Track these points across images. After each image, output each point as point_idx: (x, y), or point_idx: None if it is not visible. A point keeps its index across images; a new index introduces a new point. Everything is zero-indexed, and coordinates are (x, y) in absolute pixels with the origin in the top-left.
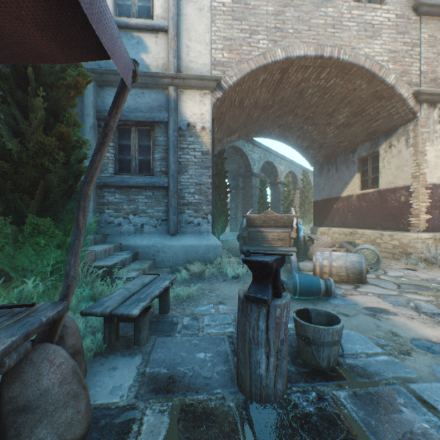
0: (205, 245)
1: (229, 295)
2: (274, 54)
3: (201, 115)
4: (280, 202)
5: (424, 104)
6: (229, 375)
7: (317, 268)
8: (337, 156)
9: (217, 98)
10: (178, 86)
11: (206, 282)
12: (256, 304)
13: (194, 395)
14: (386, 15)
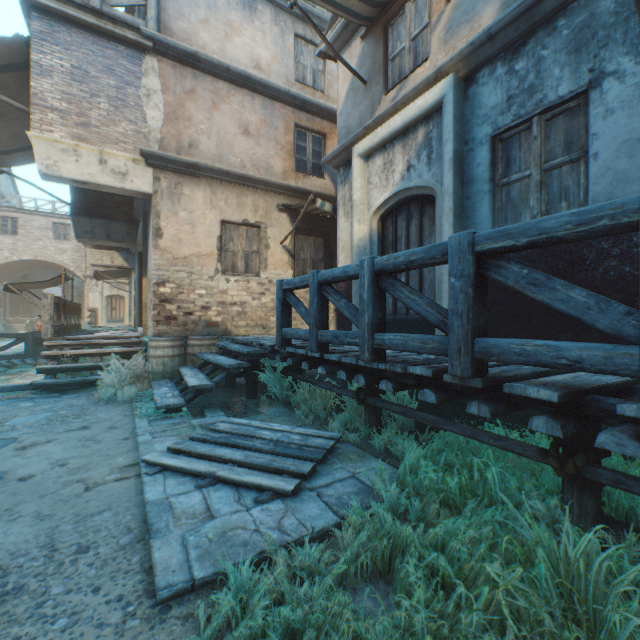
0: None
1: None
2: (13, 258)
3: None
4: None
5: (89, 278)
6: None
7: None
8: None
9: None
10: None
11: None
12: None
13: None
14: (70, 245)
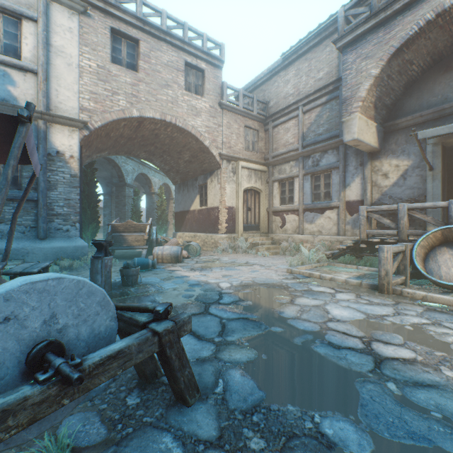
0: (74, 246)
1: None
2: (131, 112)
3: (70, 146)
4: (154, 210)
5: (225, 160)
6: None
7: (155, 256)
8: (188, 181)
9: (85, 135)
10: (48, 121)
11: (75, 271)
12: (98, 259)
13: None
14: (204, 104)
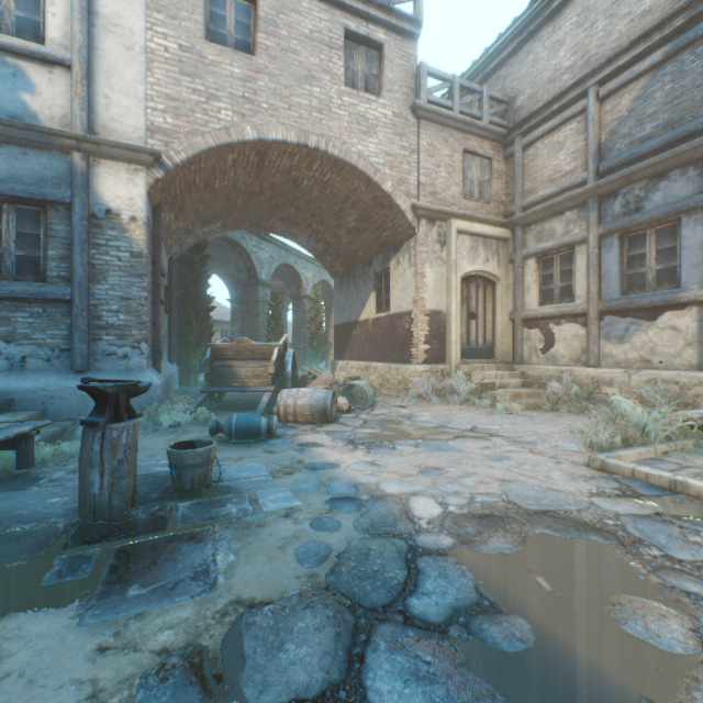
0: None
1: (147, 446)
2: (243, 132)
3: (130, 199)
4: (306, 325)
5: (423, 219)
6: (78, 509)
7: (281, 409)
8: (356, 268)
9: (157, 179)
10: (90, 153)
11: None
12: (93, 429)
13: (22, 526)
14: (382, 110)
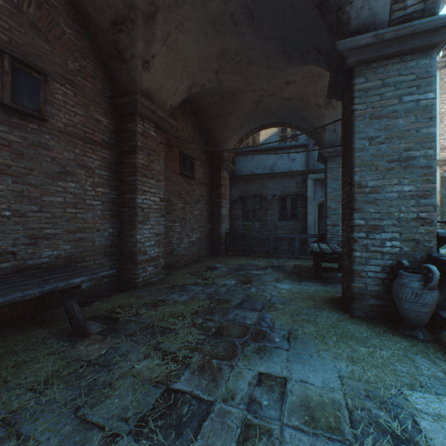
0: None
1: None
2: None
3: None
4: None
5: None
6: None
7: None
8: None
9: (444, 170)
10: None
11: None
12: None
13: None
14: None
